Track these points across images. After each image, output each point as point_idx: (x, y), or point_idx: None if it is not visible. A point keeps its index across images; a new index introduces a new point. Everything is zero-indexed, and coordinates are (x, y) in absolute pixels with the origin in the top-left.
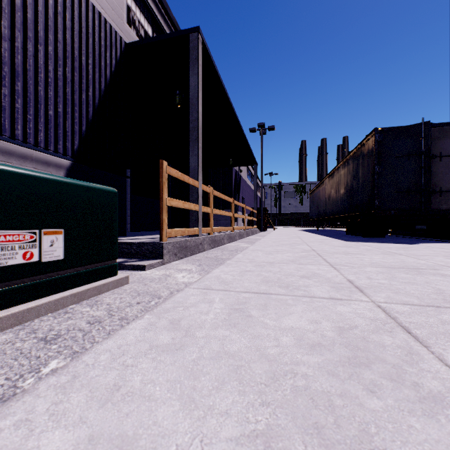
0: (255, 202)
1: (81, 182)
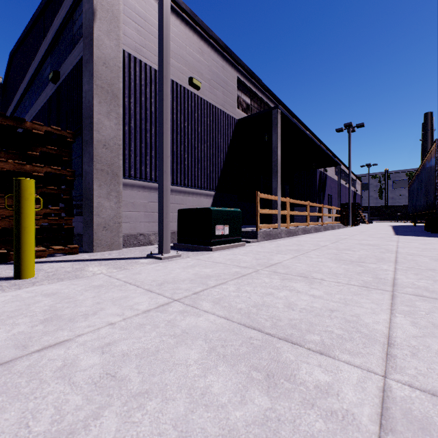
0: (338, 199)
1: (232, 209)
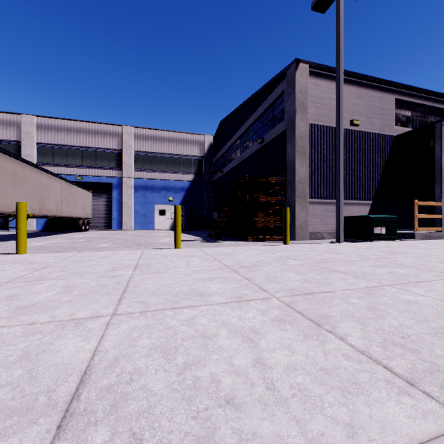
0: None
1: (387, 216)
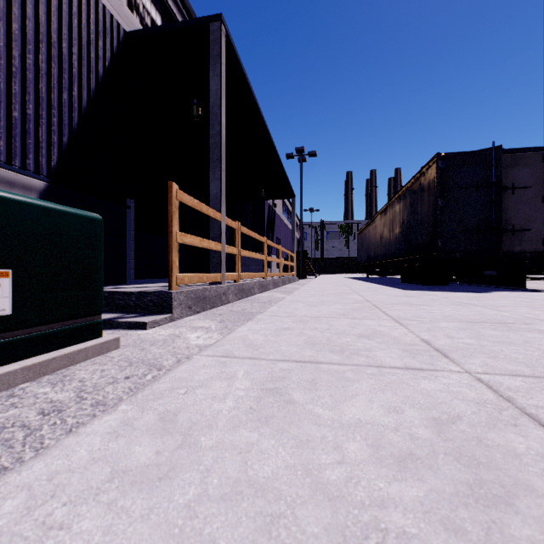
0: (293, 243)
1: (42, 202)
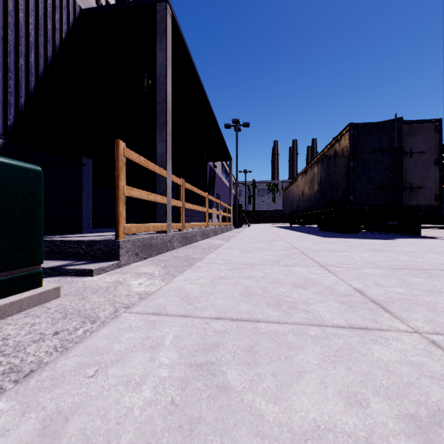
0: (230, 198)
1: None
